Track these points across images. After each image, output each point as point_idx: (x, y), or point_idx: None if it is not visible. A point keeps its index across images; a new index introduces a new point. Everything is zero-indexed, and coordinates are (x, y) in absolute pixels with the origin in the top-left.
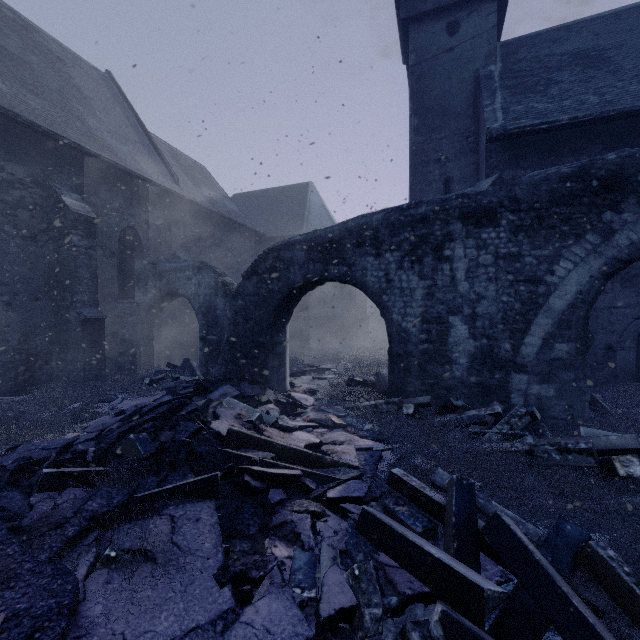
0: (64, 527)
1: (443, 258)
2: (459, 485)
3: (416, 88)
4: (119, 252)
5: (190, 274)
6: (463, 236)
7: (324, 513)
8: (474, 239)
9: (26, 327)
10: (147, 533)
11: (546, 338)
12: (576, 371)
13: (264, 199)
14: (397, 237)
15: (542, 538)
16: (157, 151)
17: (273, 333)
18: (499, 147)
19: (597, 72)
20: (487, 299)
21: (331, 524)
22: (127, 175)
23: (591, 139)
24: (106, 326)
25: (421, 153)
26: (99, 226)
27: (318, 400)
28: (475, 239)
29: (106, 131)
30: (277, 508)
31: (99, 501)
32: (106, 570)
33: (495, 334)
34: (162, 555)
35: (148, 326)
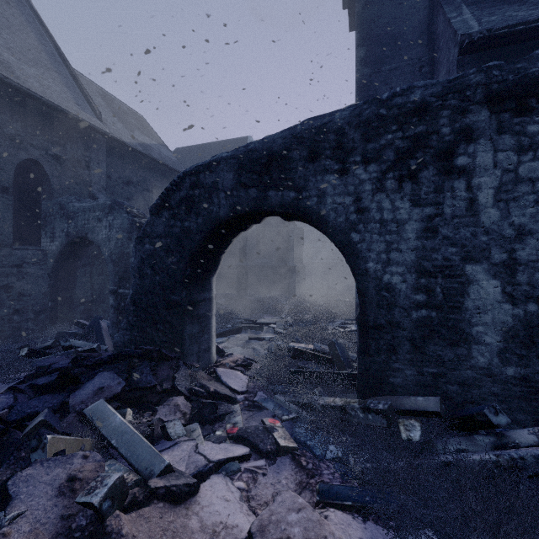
0: None
1: (454, 170)
2: None
3: (363, 16)
4: (18, 189)
5: (100, 215)
6: (492, 131)
7: None
8: (513, 135)
9: None
10: None
11: None
12: None
13: (204, 152)
14: (374, 142)
15: None
16: (77, 83)
17: (191, 288)
18: (474, 60)
19: None
20: (537, 236)
21: None
22: (27, 98)
23: None
24: None
25: (368, 86)
26: None
27: (253, 379)
28: (515, 135)
29: (4, 47)
30: None
31: None
32: None
33: None
34: None
35: (57, 277)
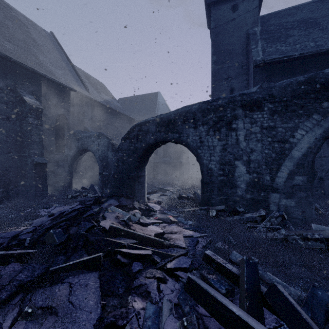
0: (0, 292)
1: (231, 129)
2: (248, 263)
3: (215, 40)
4: (56, 127)
5: (94, 139)
6: (243, 116)
7: (165, 278)
8: (249, 118)
9: (4, 167)
10: (53, 295)
11: (290, 173)
12: (307, 192)
13: (134, 101)
14: (206, 117)
15: (300, 297)
16: (77, 74)
17: (138, 171)
18: (260, 70)
19: (313, 30)
20: (256, 151)
21: (169, 285)
22: (60, 86)
23: (310, 65)
24: (48, 167)
25: (217, 75)
26: (45, 113)
27: (162, 207)
28: (249, 118)
29: (49, 62)
30: (137, 275)
31: (26, 273)
32: (24, 321)
33: (261, 171)
34: (62, 310)
35: (72, 167)
